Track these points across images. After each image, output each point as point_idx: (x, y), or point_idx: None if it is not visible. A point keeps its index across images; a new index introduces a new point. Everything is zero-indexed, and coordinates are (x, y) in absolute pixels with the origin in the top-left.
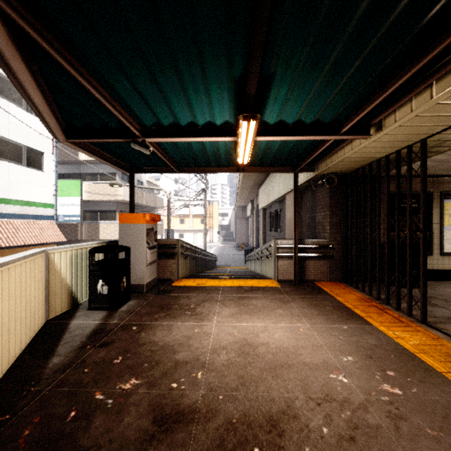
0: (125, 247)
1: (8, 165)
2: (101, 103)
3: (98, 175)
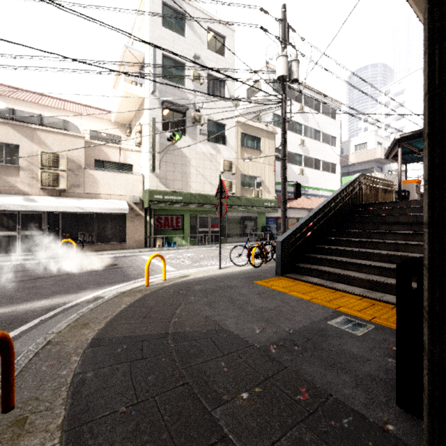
0: (407, 190)
1: (325, 173)
2: (407, 148)
3: (360, 171)
